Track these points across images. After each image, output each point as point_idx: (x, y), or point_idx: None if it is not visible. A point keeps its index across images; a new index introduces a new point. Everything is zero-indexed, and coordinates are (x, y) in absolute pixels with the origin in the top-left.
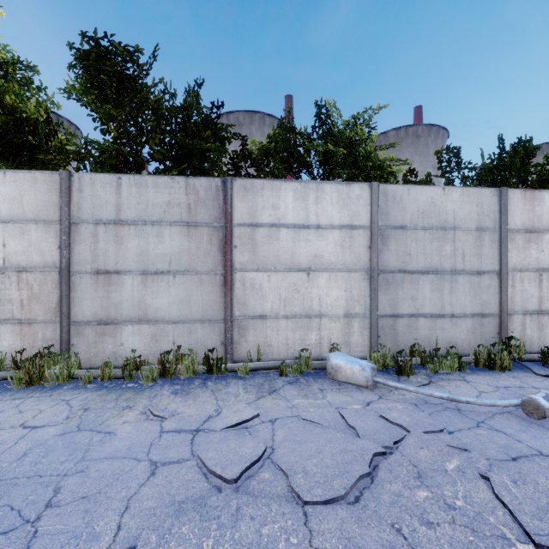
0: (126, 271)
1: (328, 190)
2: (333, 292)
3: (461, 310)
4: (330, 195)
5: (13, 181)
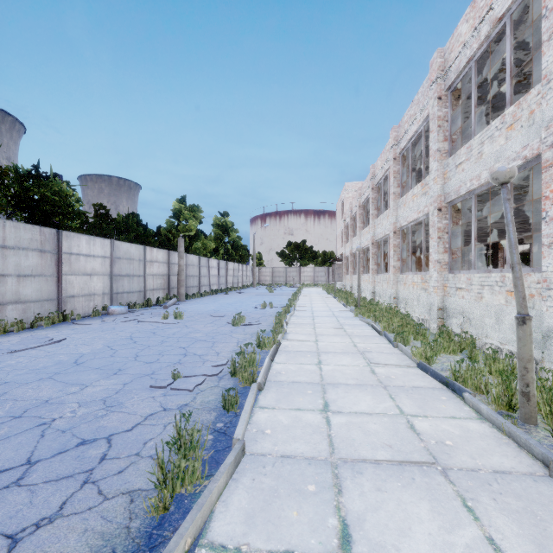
0: (9, 275)
1: (98, 241)
2: (99, 284)
3: (135, 290)
4: (98, 243)
5: None
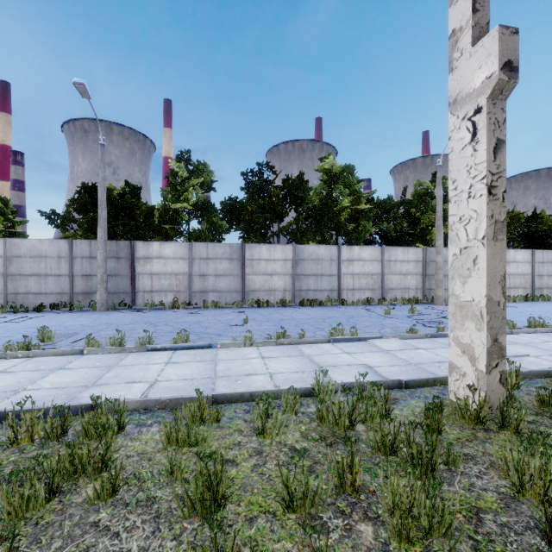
0: (544, 275)
1: None
2: None
3: None
4: None
5: (522, 252)
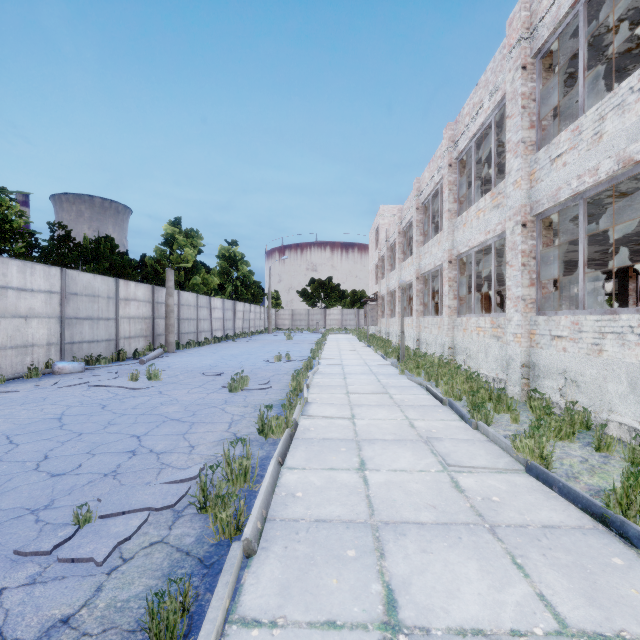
0: None
1: (39, 269)
2: (41, 330)
3: (101, 338)
4: (40, 272)
5: None
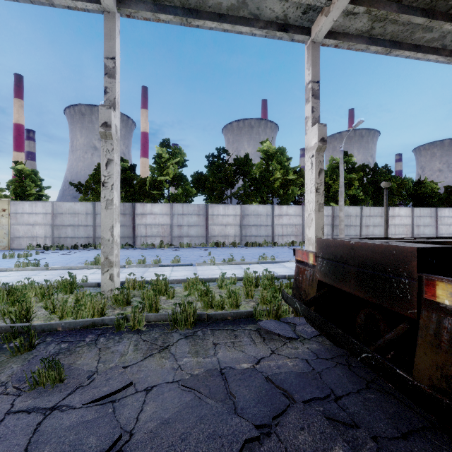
0: (421, 225)
1: None
2: None
3: None
4: None
5: (405, 209)
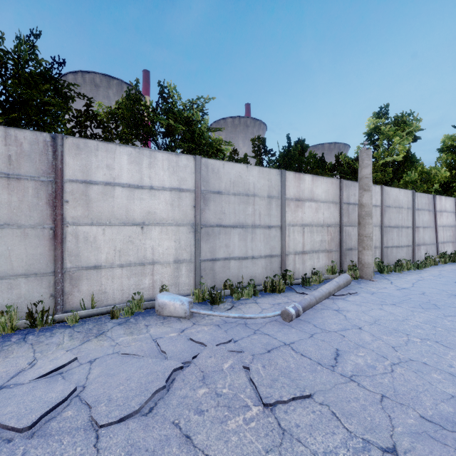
0: None
1: (160, 158)
2: (164, 242)
3: (258, 253)
4: (162, 162)
5: None
